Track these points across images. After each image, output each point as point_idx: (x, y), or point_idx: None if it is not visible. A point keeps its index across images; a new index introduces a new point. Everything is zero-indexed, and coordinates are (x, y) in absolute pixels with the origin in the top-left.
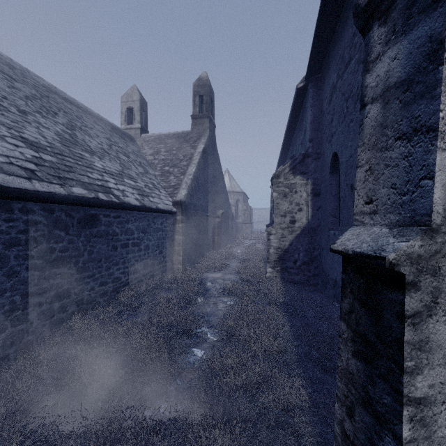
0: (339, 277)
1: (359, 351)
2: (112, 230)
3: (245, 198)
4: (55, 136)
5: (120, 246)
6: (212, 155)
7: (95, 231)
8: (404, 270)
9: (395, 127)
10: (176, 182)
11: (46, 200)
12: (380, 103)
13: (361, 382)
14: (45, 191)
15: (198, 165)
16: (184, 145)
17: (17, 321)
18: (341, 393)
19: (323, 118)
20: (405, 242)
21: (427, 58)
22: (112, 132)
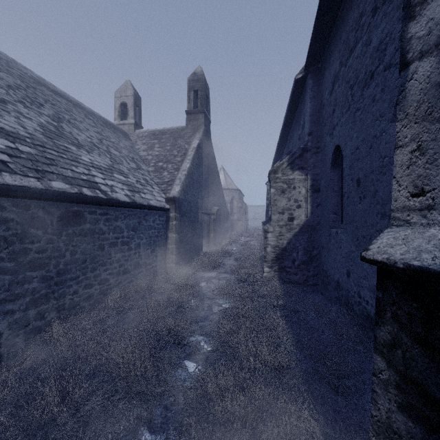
0: (343, 278)
1: (411, 406)
2: (99, 228)
3: (240, 196)
4: (37, 127)
5: (107, 245)
6: (207, 151)
7: (79, 229)
8: None
9: None
10: (170, 178)
11: (18, 195)
12: (435, 55)
13: None
14: (17, 184)
15: (193, 161)
16: (178, 141)
17: None
18: None
19: (323, 110)
20: None
21: None
22: (104, 126)
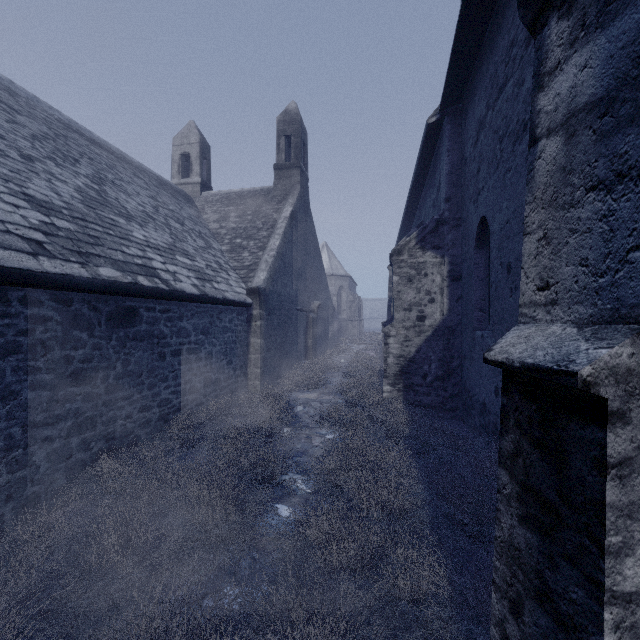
0: (490, 398)
1: (530, 516)
2: (158, 330)
3: (352, 285)
4: (75, 193)
5: (169, 353)
6: (304, 222)
7: (133, 331)
8: (605, 392)
9: (586, 171)
10: (252, 261)
11: (59, 286)
12: (561, 136)
13: (533, 564)
14: (58, 272)
15: (284, 236)
16: (263, 208)
17: (15, 465)
18: (500, 578)
19: (465, 167)
20: (606, 348)
21: (639, 62)
22: (159, 188)
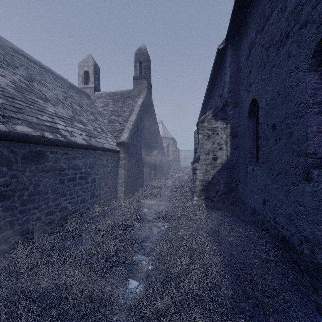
0: (258, 206)
1: None
2: (59, 165)
3: (174, 143)
4: (10, 83)
5: (67, 179)
6: (149, 108)
7: (42, 166)
8: None
9: None
10: (120, 128)
11: None
12: None
13: None
14: None
15: (138, 114)
16: (127, 100)
17: None
18: None
19: (240, 72)
20: None
21: None
22: (70, 88)
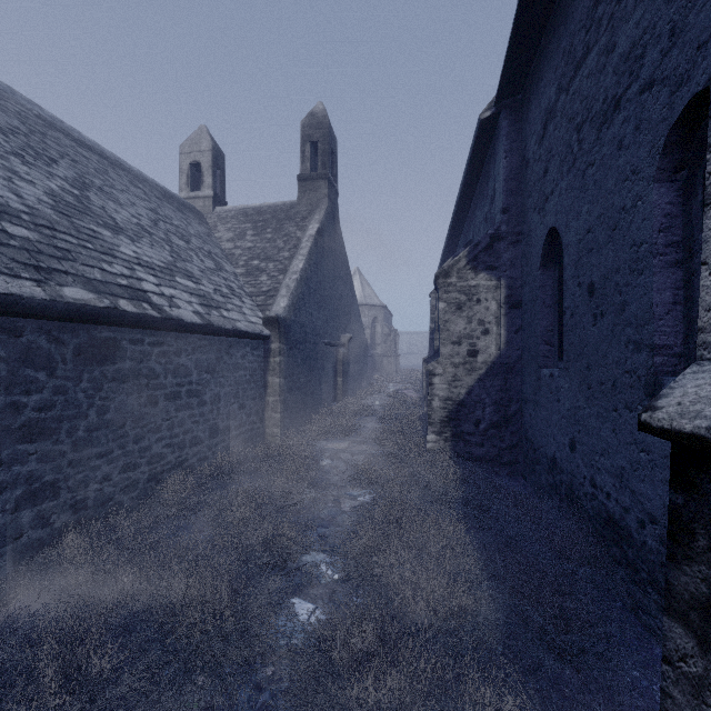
0: (562, 453)
1: None
2: (148, 368)
3: (387, 316)
4: (44, 196)
5: (163, 397)
6: (332, 242)
7: (113, 369)
8: None
9: None
10: (271, 286)
11: (0, 309)
12: None
13: None
14: None
15: (310, 257)
16: (285, 225)
17: None
18: None
19: (526, 170)
20: None
21: None
22: (162, 200)
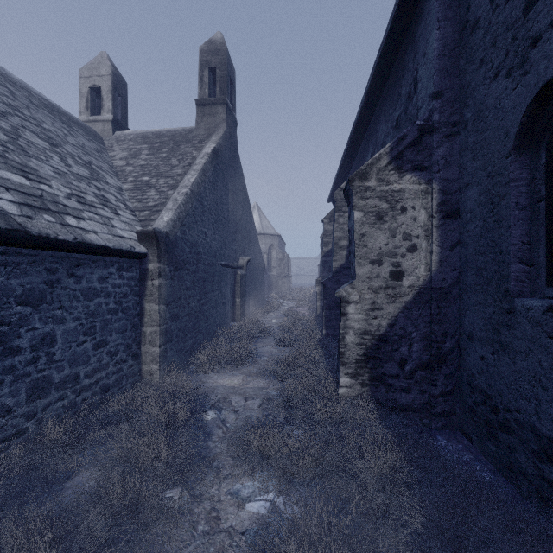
0: None
1: None
2: None
3: (281, 244)
4: None
5: None
6: (230, 167)
7: None
8: None
9: None
10: (158, 201)
11: None
12: None
13: None
14: None
15: (203, 173)
16: (182, 146)
17: None
18: None
19: (472, 36)
20: None
21: None
22: (41, 108)
